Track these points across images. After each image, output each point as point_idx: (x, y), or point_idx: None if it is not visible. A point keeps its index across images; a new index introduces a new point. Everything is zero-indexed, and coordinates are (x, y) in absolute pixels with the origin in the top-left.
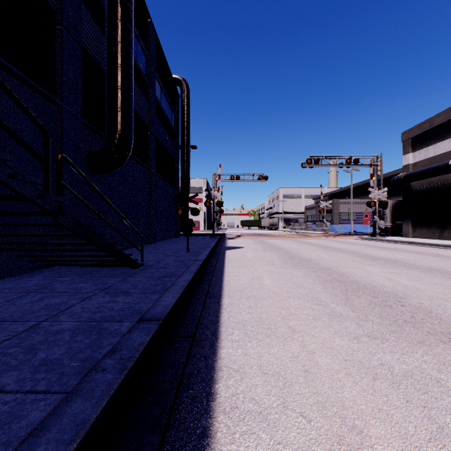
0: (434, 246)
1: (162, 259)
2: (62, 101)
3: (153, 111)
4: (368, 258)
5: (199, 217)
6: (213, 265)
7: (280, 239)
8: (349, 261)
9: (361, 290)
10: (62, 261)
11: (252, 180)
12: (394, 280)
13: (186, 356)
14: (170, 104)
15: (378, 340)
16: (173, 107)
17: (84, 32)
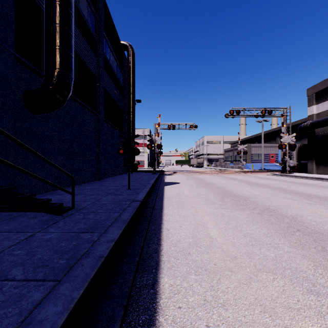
0: None
1: (99, 199)
2: None
3: (102, 66)
4: (299, 196)
5: (144, 157)
6: (152, 205)
7: (208, 175)
8: (284, 199)
9: None
10: None
11: (185, 129)
12: None
13: None
14: (118, 64)
15: None
16: (121, 67)
17: None
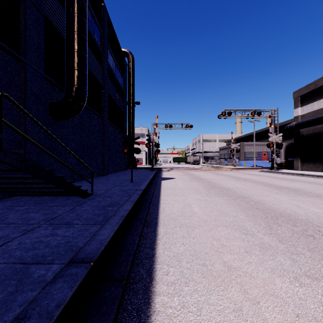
0: (320, 177)
1: (110, 189)
2: (25, 58)
3: (106, 74)
4: (273, 187)
5: (142, 155)
6: (151, 193)
7: (202, 172)
8: (259, 190)
9: (279, 218)
10: (22, 192)
11: (181, 128)
12: (304, 208)
13: (115, 313)
14: (119, 70)
15: (320, 281)
16: (122, 73)
17: (47, 5)
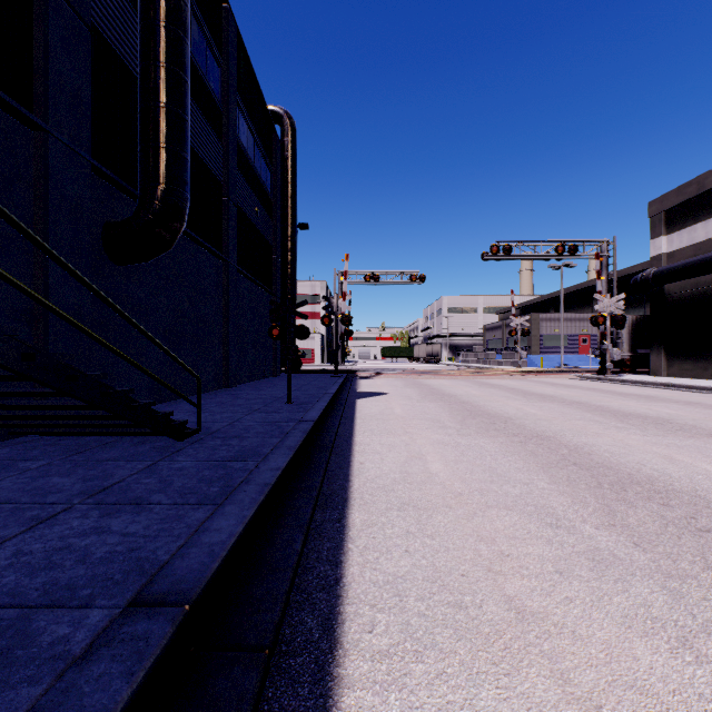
0: (711, 392)
1: (240, 418)
2: (47, 121)
3: (233, 162)
4: (609, 415)
5: (313, 342)
6: (334, 429)
7: (447, 380)
8: (577, 421)
9: (629, 488)
10: (37, 427)
11: (400, 282)
12: (683, 463)
13: None
14: (263, 154)
15: None
16: (269, 159)
17: (98, 3)
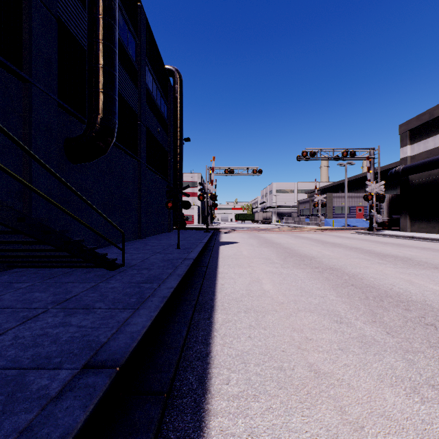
0: (438, 242)
1: (148, 257)
2: (30, 76)
3: (144, 100)
4: (374, 256)
5: (193, 211)
6: (206, 264)
7: (275, 234)
8: (355, 259)
9: (385, 299)
10: (25, 262)
11: (246, 174)
12: (418, 284)
13: None
14: (162, 95)
15: None
16: (166, 98)
17: (61, 4)
